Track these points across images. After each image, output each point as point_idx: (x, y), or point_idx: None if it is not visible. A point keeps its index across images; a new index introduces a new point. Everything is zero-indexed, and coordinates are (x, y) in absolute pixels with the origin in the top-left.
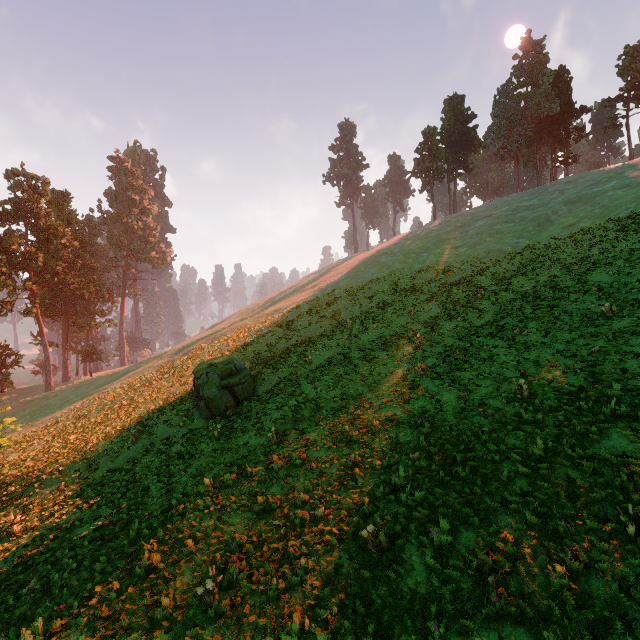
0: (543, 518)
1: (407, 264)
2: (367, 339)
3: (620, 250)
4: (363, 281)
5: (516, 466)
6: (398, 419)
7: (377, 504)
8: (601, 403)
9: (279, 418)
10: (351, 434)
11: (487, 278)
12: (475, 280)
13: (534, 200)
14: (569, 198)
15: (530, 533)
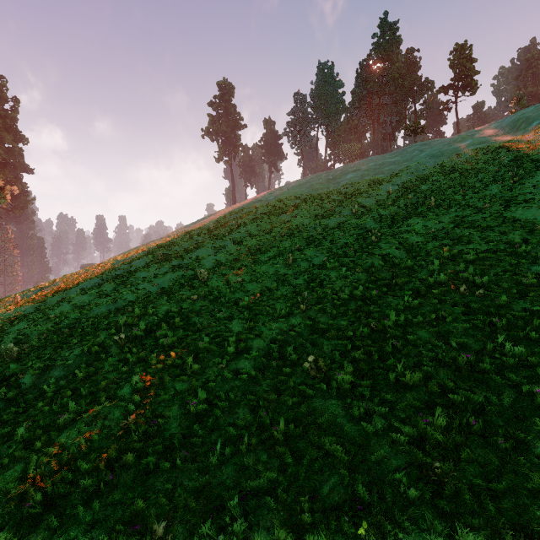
0: None
1: (282, 209)
2: (227, 298)
3: (532, 186)
4: (234, 225)
5: None
6: None
7: None
8: None
9: None
10: None
11: (374, 221)
12: (362, 222)
13: (397, 157)
14: (432, 153)
15: None
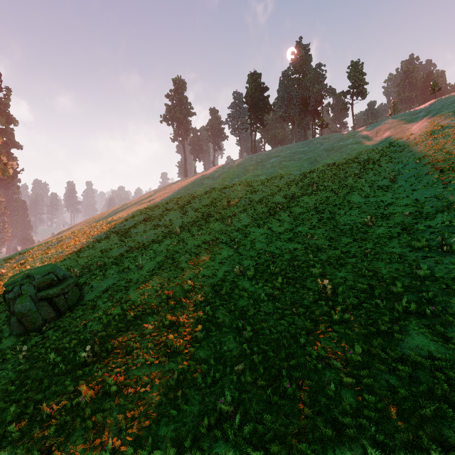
0: (384, 450)
1: (224, 185)
2: (193, 244)
3: (365, 180)
4: (191, 197)
5: (339, 375)
6: (221, 322)
7: (201, 445)
8: (390, 299)
9: (100, 331)
10: (175, 345)
11: (281, 197)
12: (274, 198)
13: (305, 148)
14: (327, 147)
15: None
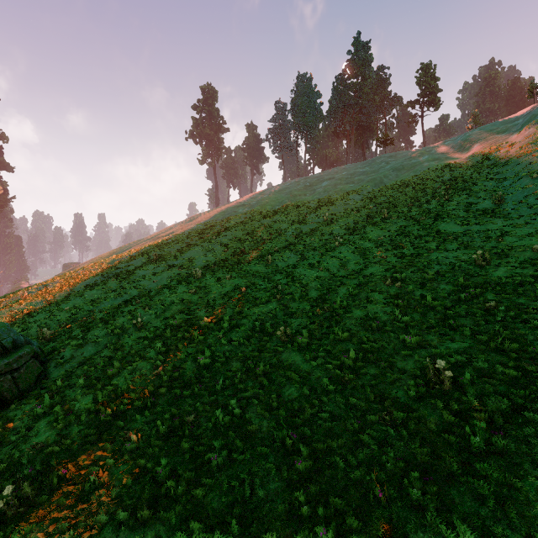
0: None
1: (264, 214)
2: (219, 292)
3: (457, 204)
4: (220, 229)
5: None
6: (255, 432)
7: None
8: None
9: (50, 443)
10: (169, 484)
11: (340, 228)
12: (330, 229)
13: (367, 168)
14: (395, 166)
15: None
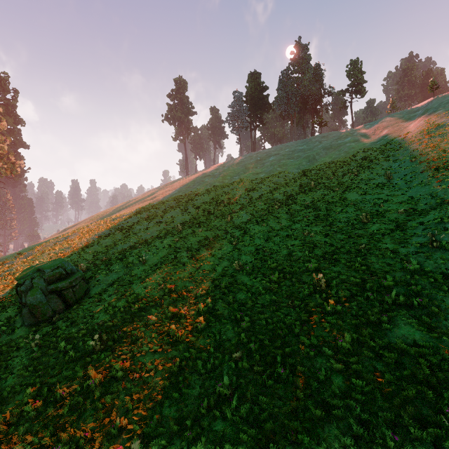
0: (368, 427)
1: (224, 183)
2: (194, 240)
3: (362, 178)
4: (192, 195)
5: (330, 362)
6: (221, 314)
7: (201, 423)
8: (381, 292)
9: (107, 321)
10: (177, 335)
11: (280, 195)
12: (272, 196)
13: (304, 146)
14: (325, 146)
15: (359, 448)
